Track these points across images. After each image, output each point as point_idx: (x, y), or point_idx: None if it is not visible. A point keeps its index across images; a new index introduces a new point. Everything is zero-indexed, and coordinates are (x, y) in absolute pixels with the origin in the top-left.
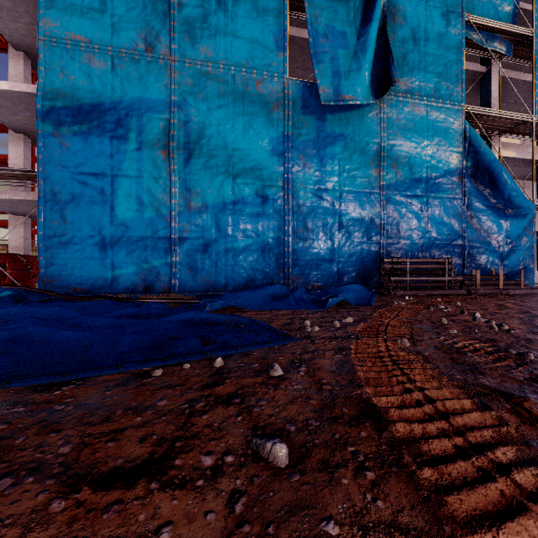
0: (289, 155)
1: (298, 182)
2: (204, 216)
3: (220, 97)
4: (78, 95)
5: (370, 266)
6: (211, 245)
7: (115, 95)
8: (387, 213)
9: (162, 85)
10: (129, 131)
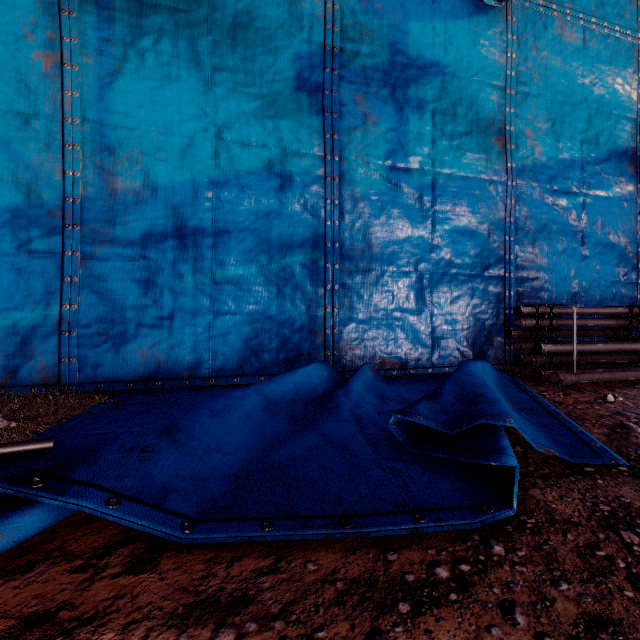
0: (335, 93)
1: (354, 151)
2: (146, 210)
3: None
4: None
5: (488, 322)
6: (163, 277)
7: None
8: (517, 222)
9: None
10: None
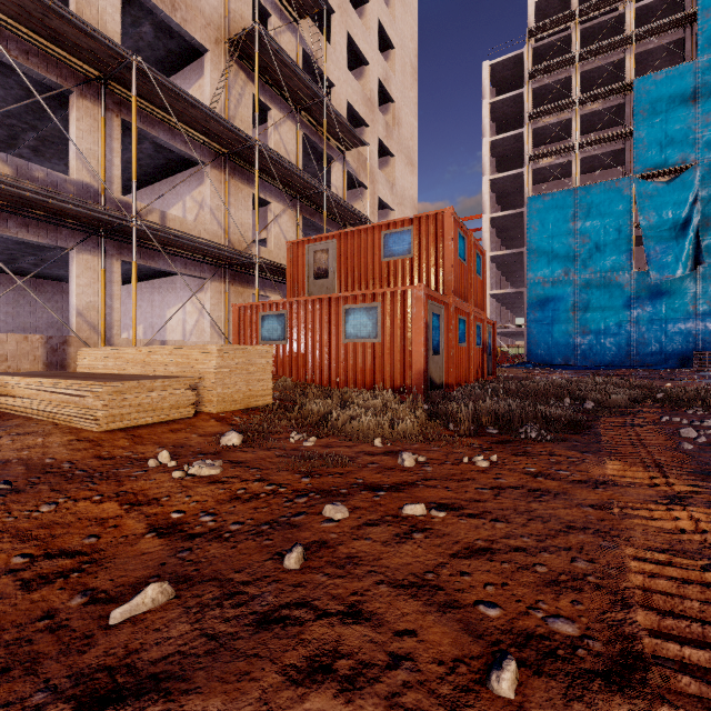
0: (634, 306)
1: (639, 318)
2: (590, 336)
3: (597, 287)
4: (540, 297)
5: (688, 356)
6: (593, 347)
7: (553, 295)
8: (701, 328)
9: (571, 287)
10: (558, 307)
